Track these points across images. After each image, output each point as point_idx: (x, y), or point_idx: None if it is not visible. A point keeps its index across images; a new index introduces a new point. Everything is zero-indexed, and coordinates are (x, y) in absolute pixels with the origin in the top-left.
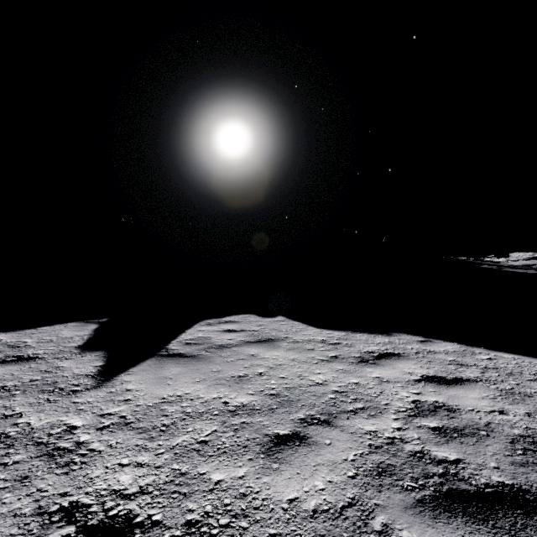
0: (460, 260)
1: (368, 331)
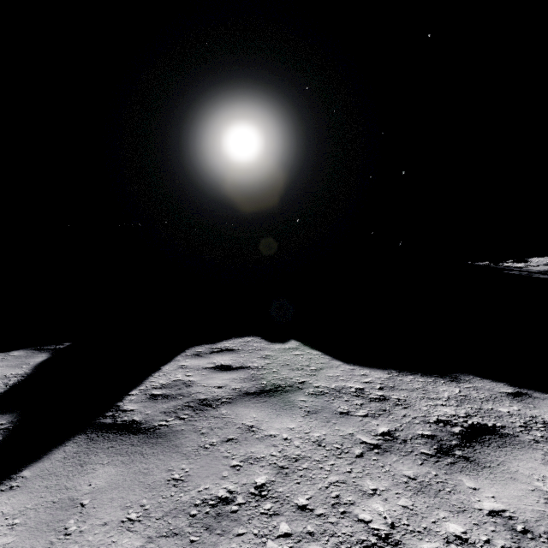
0: (483, 266)
1: (420, 371)
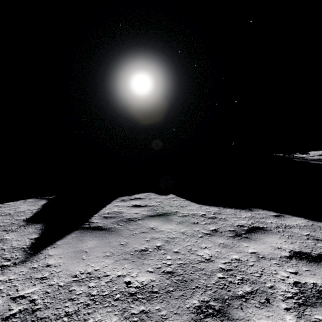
0: (280, 156)
1: (234, 207)
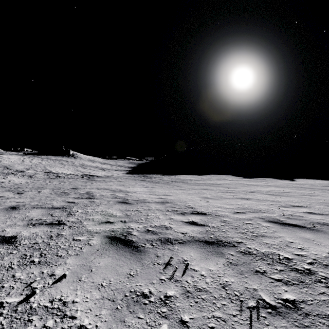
0: None
1: None
